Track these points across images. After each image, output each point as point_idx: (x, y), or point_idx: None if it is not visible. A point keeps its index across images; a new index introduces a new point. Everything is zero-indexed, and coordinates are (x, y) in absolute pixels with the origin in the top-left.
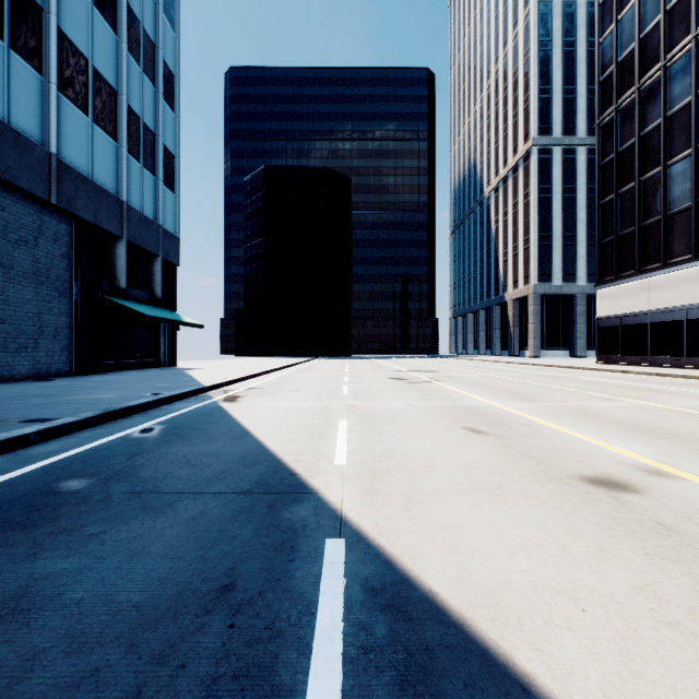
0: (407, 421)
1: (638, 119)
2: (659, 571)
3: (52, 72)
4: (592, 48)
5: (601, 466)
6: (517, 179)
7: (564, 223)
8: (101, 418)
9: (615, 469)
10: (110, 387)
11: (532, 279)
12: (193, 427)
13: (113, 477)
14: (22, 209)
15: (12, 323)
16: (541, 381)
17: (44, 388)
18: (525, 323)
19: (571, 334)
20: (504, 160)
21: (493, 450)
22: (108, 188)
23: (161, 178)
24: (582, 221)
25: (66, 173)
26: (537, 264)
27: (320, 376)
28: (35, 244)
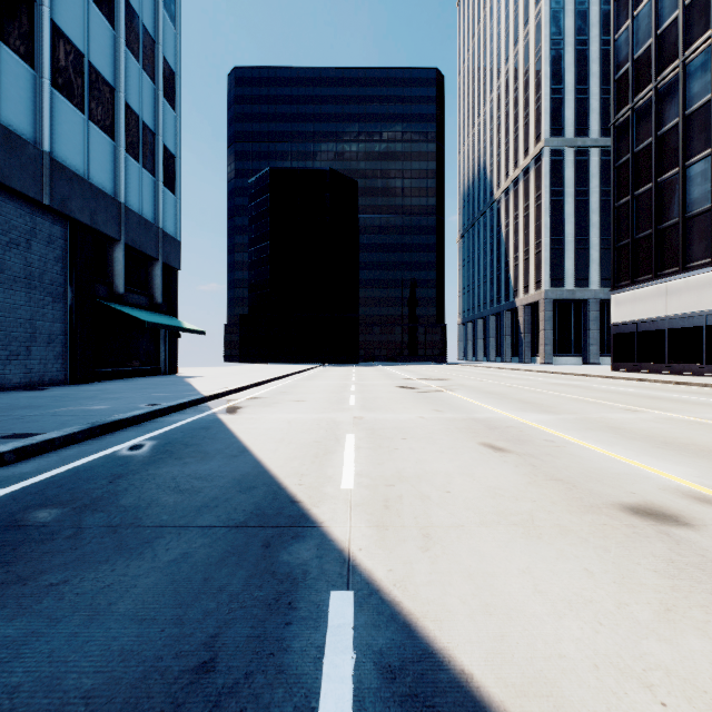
0: (420, 435)
1: (655, 118)
2: None
3: (46, 67)
4: (605, 47)
5: (641, 492)
6: (528, 182)
7: (576, 226)
8: (87, 433)
9: (657, 495)
10: (104, 397)
11: (544, 283)
12: (187, 443)
13: (89, 506)
14: (13, 210)
15: (2, 330)
16: (557, 390)
17: (34, 398)
18: (537, 329)
19: (584, 341)
20: (514, 161)
21: (516, 471)
22: (105, 189)
23: (161, 179)
24: (595, 224)
25: (60, 172)
26: (549, 269)
27: (326, 384)
28: (27, 246)
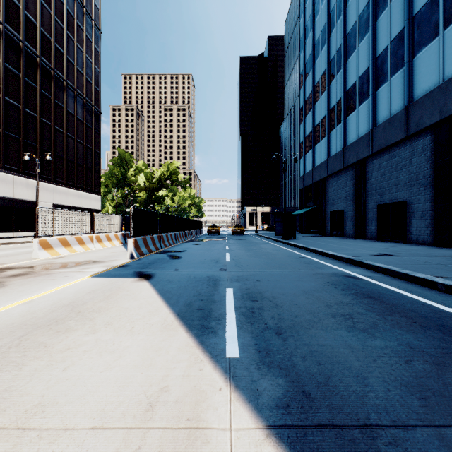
0: None
1: None
2: (67, 338)
3: None
4: None
5: None
6: None
7: None
8: None
9: None
10: None
11: None
12: None
13: None
14: None
15: None
16: None
17: None
18: None
19: None
20: None
21: None
22: None
23: None
24: None
25: None
26: None
27: None
28: None
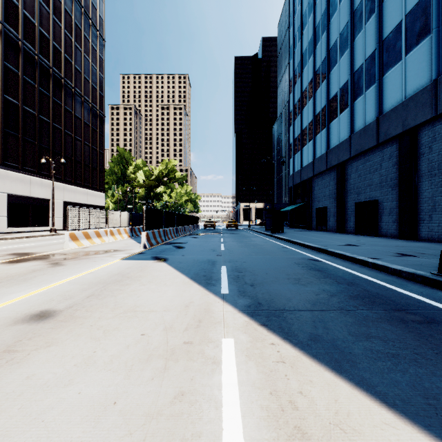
0: None
1: None
2: (130, 287)
3: None
4: None
5: None
6: None
7: None
8: None
9: None
10: None
11: None
12: None
13: (399, 321)
14: None
15: None
16: None
17: None
18: None
19: None
20: None
21: (14, 368)
22: None
23: None
24: None
25: None
26: None
27: None
28: None
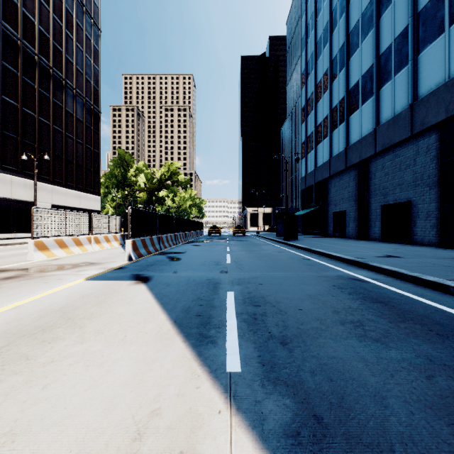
0: None
1: None
2: (52, 349)
3: None
4: None
5: None
6: None
7: None
8: None
9: None
10: None
11: None
12: None
13: None
14: None
15: None
16: None
17: None
18: None
19: None
20: None
21: None
22: None
23: None
24: None
25: None
26: None
27: None
28: None
